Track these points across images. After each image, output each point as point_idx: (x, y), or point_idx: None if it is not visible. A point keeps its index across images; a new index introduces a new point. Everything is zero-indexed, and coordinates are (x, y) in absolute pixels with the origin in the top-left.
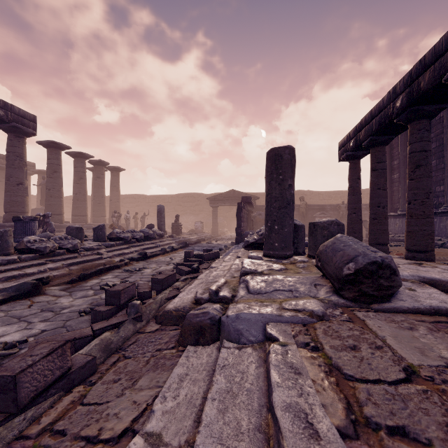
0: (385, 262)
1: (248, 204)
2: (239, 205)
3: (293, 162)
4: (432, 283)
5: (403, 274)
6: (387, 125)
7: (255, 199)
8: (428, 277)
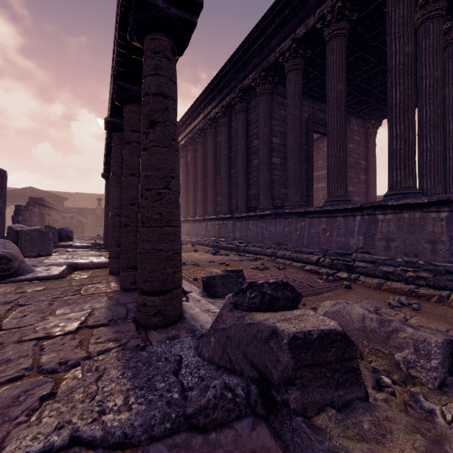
0: (2, 255)
1: (41, 205)
2: (17, 207)
3: (1, 181)
4: (75, 265)
5: (60, 262)
6: (108, 162)
7: (63, 200)
8: (75, 262)
